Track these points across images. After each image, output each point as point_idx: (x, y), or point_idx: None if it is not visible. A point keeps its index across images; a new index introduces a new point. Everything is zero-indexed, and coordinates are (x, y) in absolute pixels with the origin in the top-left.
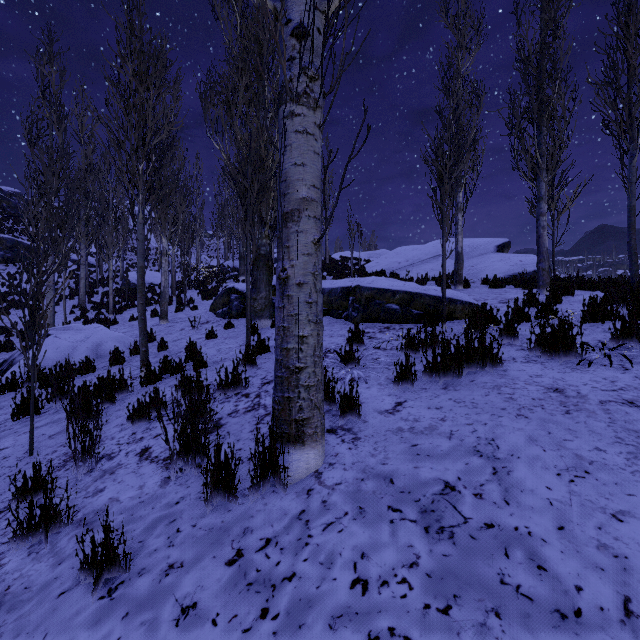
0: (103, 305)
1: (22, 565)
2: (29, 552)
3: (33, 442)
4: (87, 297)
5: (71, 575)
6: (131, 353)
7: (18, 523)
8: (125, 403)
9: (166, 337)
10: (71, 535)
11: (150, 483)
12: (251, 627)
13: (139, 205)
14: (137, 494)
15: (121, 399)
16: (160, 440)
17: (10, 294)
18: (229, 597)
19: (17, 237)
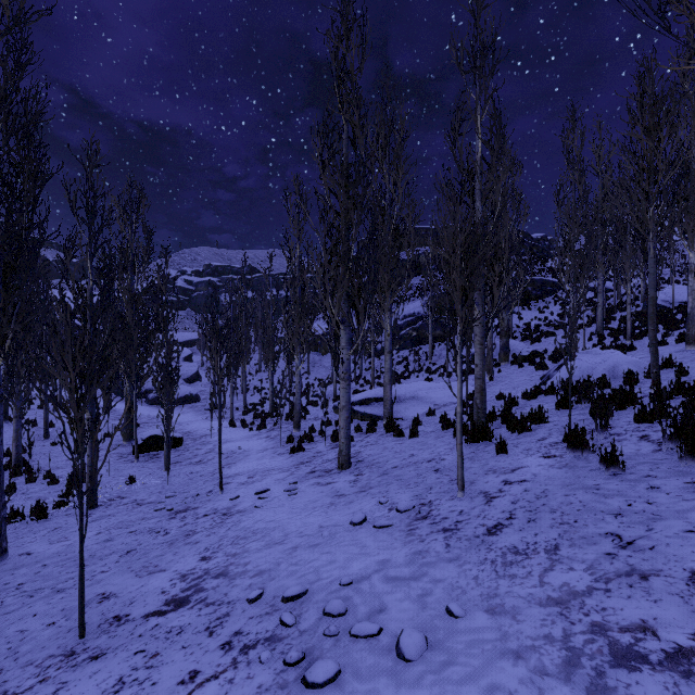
0: (620, 331)
1: (572, 459)
2: (574, 457)
3: (570, 418)
4: (603, 324)
5: (595, 467)
6: (645, 376)
7: (569, 442)
8: (633, 410)
9: (689, 364)
10: (594, 457)
11: (644, 449)
12: (688, 500)
13: (649, 242)
14: (634, 452)
15: (630, 408)
16: (658, 433)
17: (540, 325)
18: (680, 491)
19: (544, 276)
